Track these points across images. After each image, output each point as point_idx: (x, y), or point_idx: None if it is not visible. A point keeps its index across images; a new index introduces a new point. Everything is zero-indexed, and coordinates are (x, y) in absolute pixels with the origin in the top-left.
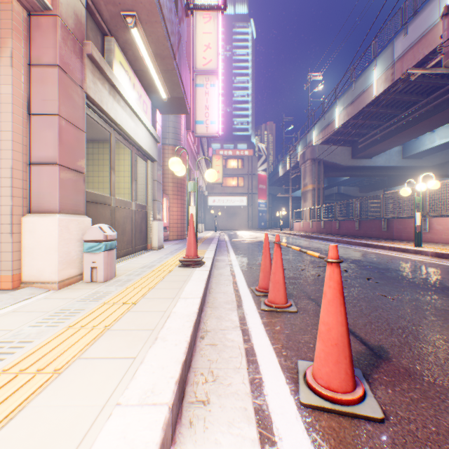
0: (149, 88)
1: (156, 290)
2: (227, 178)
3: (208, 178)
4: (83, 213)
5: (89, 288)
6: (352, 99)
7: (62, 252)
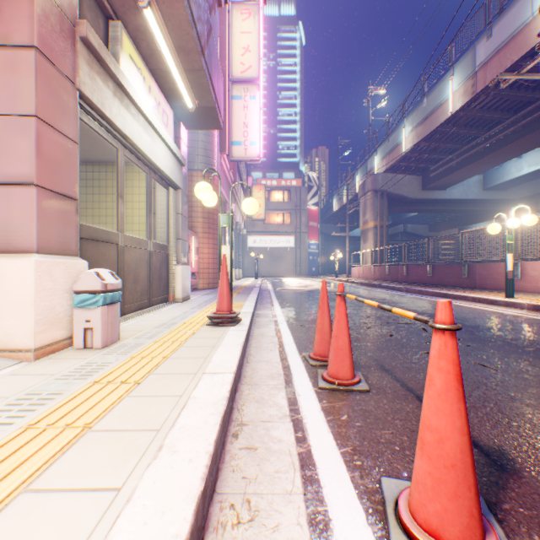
0: (171, 93)
1: (172, 361)
2: (271, 214)
3: (246, 209)
4: (74, 254)
5: (79, 358)
6: (423, 117)
7: (40, 307)
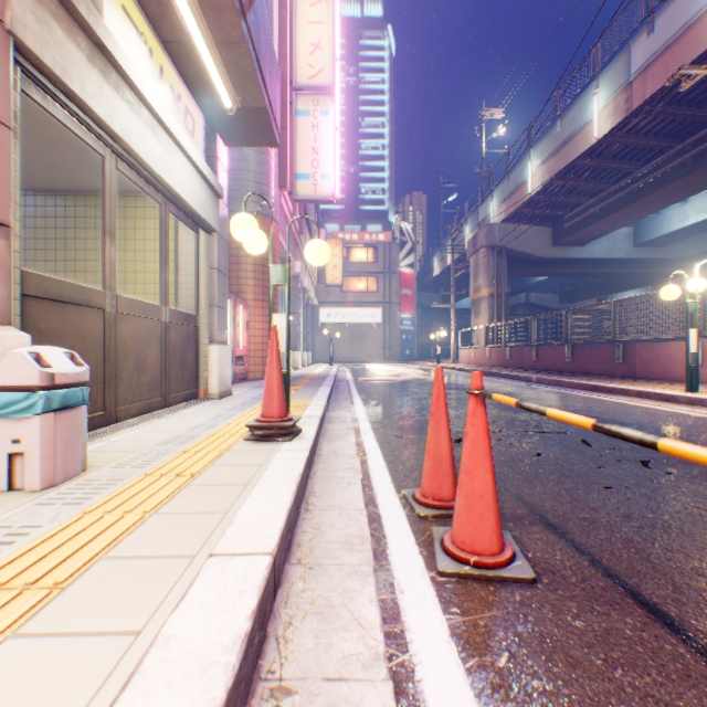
0: (198, 84)
1: (157, 522)
2: (350, 278)
3: (312, 257)
4: (1, 321)
5: None
6: (557, 145)
7: None
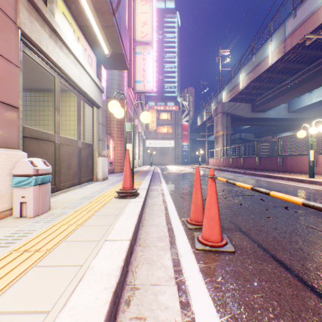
0: (94, 44)
1: (83, 229)
2: (160, 127)
3: (143, 119)
4: (16, 147)
5: (12, 226)
6: (253, 67)
7: None
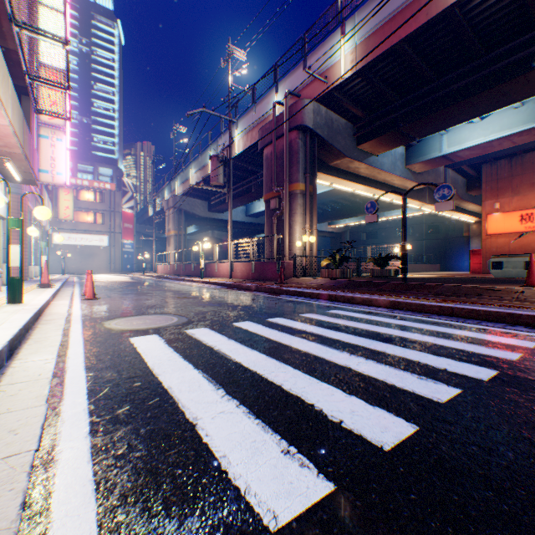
0: (7, 174)
1: (33, 291)
2: (82, 212)
3: (58, 240)
4: None
5: None
6: (200, 168)
7: None
